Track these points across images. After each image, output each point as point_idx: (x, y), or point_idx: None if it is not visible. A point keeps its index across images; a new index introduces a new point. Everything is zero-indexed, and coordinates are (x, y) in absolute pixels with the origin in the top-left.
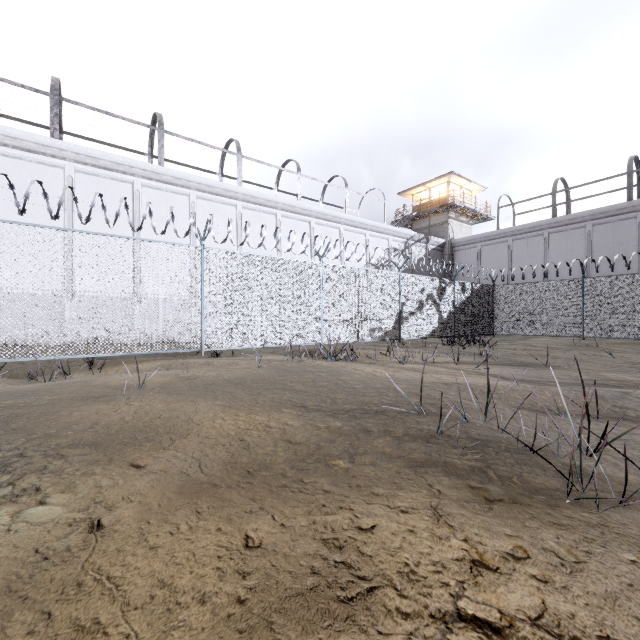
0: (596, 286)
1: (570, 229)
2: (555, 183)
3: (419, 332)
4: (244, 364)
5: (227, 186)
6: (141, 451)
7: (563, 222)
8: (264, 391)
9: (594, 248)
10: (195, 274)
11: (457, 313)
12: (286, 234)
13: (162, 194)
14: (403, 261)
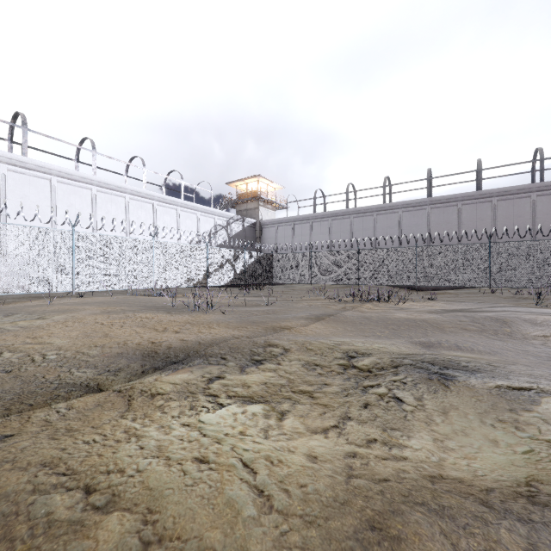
0: (316, 256)
1: (322, 221)
2: (315, 192)
3: (221, 282)
4: (102, 298)
5: (84, 175)
6: (72, 311)
7: (319, 216)
8: (114, 304)
9: (332, 233)
10: (68, 247)
11: (247, 270)
12: (134, 212)
13: (26, 177)
14: (226, 234)
